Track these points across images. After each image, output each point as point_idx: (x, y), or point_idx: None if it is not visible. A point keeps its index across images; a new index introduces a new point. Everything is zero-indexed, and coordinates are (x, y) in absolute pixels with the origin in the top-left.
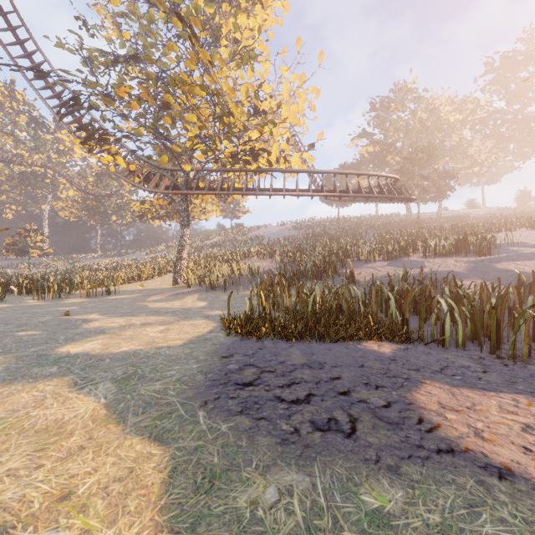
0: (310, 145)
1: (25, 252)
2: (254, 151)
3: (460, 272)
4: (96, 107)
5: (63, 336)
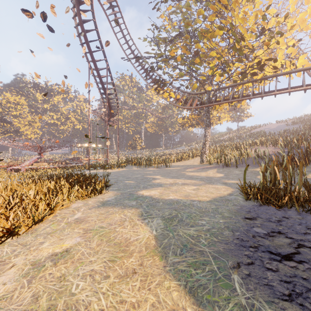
0: None
1: (135, 147)
2: (260, 63)
3: None
4: (160, 67)
5: (142, 185)
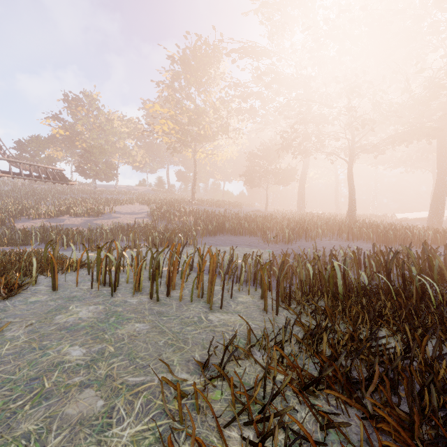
0: None
1: None
2: None
3: (77, 224)
4: None
5: None
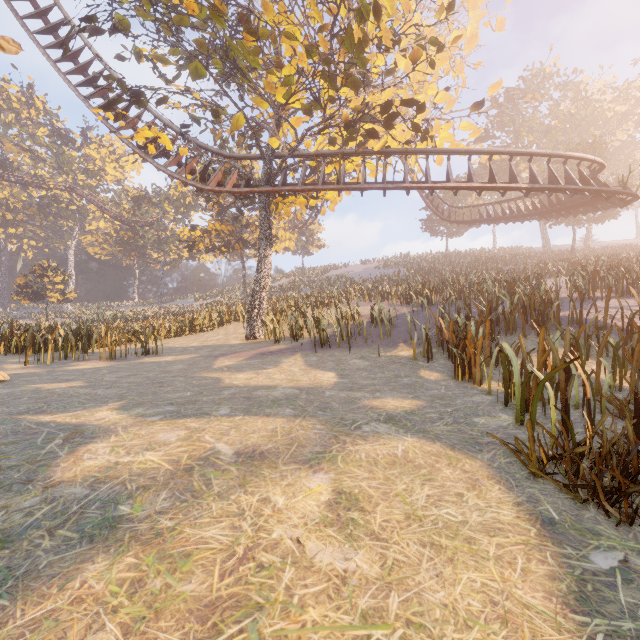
0: (475, 104)
1: (41, 296)
2: (389, 110)
3: None
4: (124, 28)
5: None
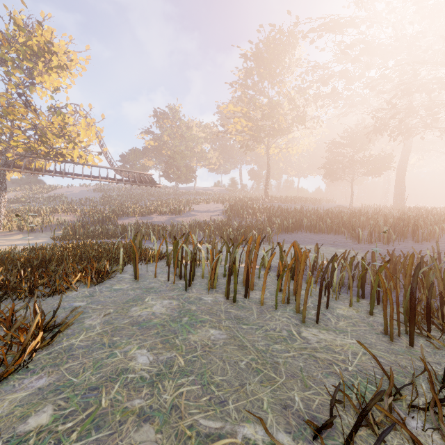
0: (99, 152)
1: None
2: (62, 153)
3: (162, 221)
4: None
5: None
